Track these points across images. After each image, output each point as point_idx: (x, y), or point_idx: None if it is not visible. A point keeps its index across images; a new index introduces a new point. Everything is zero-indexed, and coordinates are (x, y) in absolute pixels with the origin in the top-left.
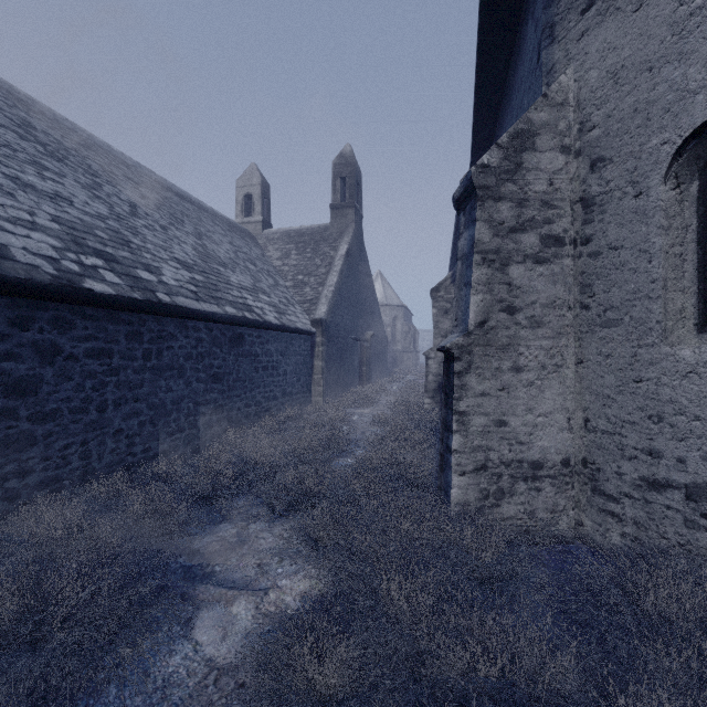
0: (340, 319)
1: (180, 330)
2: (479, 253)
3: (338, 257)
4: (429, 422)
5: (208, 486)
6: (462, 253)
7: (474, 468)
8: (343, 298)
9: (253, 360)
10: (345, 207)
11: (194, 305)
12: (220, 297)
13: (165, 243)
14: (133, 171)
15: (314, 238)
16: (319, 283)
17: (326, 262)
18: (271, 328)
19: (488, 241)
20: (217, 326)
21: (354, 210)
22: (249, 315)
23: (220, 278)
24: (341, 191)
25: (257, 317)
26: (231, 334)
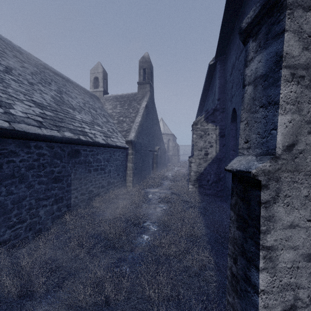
0: (142, 140)
1: (22, 148)
2: (288, 68)
3: (141, 108)
4: (194, 202)
5: (3, 305)
6: (254, 76)
7: (282, 310)
8: (143, 129)
9: (87, 165)
10: (145, 83)
11: (34, 130)
12: (62, 126)
13: (27, 91)
14: (23, 56)
15: (129, 99)
16: (131, 121)
17: (135, 110)
18: (99, 146)
19: (298, 54)
20: (57, 145)
21: (149, 85)
22: (83, 137)
23: (67, 115)
24: (143, 76)
25: (89, 139)
26: (69, 150)
